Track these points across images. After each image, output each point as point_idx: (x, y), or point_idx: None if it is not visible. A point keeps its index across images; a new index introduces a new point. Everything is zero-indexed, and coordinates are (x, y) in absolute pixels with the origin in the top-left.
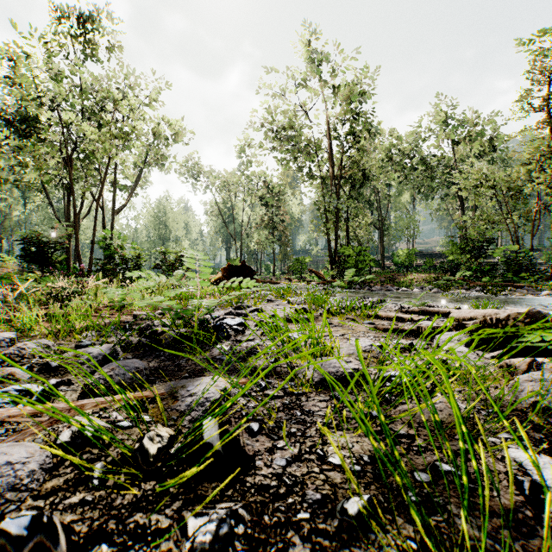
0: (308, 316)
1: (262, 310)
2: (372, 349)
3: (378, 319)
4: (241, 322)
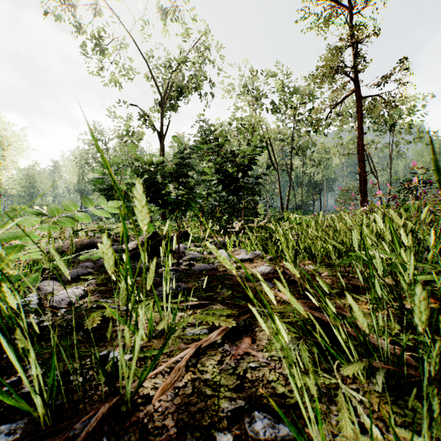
0: None
1: None
2: None
3: None
4: None
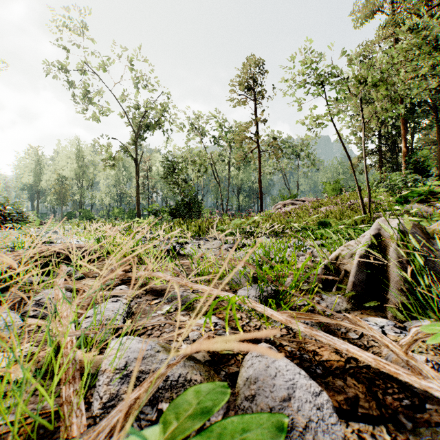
0: None
1: None
2: None
3: None
4: None
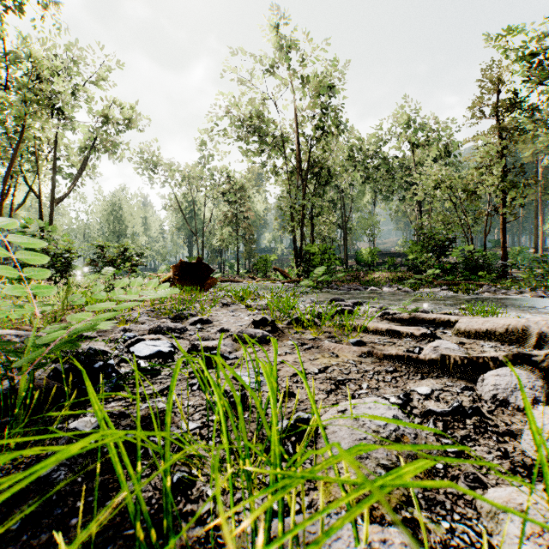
0: (266, 354)
1: (209, 321)
2: (400, 432)
3: (363, 332)
4: (158, 350)
